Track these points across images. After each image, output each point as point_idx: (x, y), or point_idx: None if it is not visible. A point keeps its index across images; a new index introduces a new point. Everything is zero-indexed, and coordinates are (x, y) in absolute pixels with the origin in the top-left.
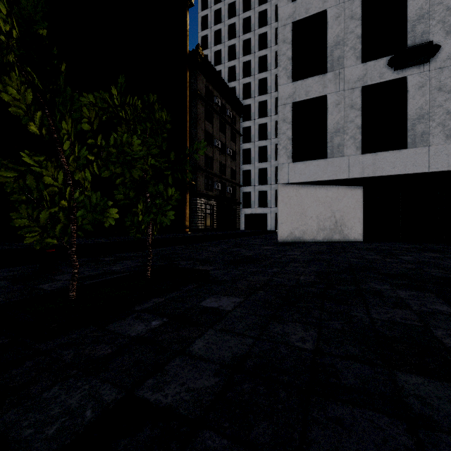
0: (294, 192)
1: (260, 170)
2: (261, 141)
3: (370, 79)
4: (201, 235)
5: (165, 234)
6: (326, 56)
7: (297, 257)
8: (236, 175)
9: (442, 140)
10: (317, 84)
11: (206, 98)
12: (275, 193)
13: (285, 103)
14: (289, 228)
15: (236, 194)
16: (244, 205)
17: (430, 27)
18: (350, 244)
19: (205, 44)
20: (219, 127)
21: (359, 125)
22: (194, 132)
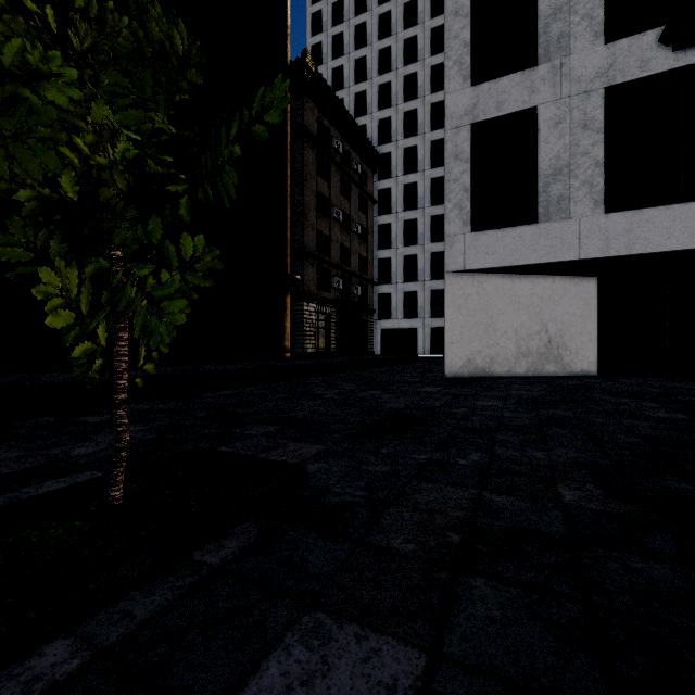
0: (474, 286)
1: (406, 258)
2: (408, 211)
3: (621, 74)
4: (310, 363)
5: (251, 361)
6: (535, 36)
7: (504, 414)
8: (367, 267)
9: None
10: (518, 87)
11: (319, 139)
12: (431, 295)
13: (458, 125)
14: (466, 352)
15: (367, 296)
16: (381, 315)
17: None
18: (580, 381)
19: (318, 58)
20: (340, 187)
21: (599, 159)
22: (299, 195)
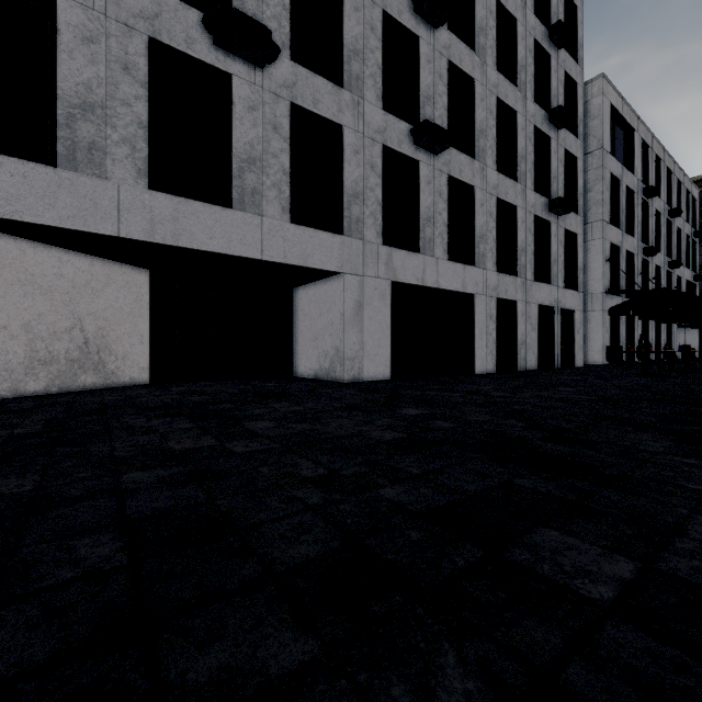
0: None
1: None
2: None
3: (168, 34)
4: None
5: None
6: None
7: None
8: None
9: (279, 213)
10: None
11: None
12: None
13: None
14: None
15: None
16: None
17: (264, 15)
18: (123, 394)
19: None
20: None
21: (143, 119)
22: None
